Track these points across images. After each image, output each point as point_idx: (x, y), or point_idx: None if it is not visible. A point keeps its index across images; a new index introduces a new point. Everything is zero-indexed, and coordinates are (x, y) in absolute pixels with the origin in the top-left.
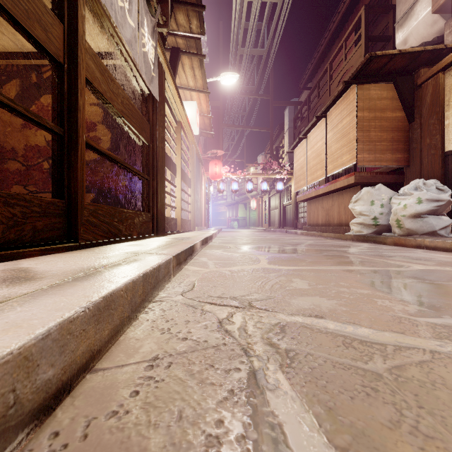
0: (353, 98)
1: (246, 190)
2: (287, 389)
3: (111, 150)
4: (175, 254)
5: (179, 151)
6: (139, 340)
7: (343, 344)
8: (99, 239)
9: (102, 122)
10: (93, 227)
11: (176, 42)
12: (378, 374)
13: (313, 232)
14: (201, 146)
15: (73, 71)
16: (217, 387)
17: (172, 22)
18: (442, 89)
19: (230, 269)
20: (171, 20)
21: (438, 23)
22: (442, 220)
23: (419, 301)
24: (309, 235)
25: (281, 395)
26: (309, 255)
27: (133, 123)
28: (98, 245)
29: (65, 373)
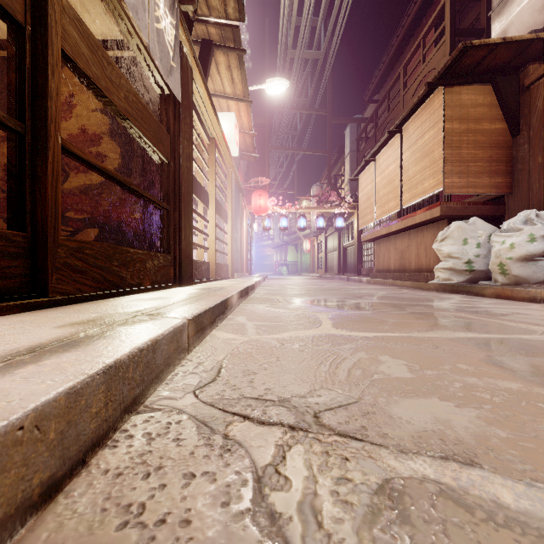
0: (439, 105)
1: (298, 227)
2: None
3: (120, 171)
4: (193, 316)
5: (212, 176)
6: None
7: None
8: (87, 291)
9: (108, 134)
10: (76, 273)
11: (208, 32)
12: None
13: (384, 279)
14: (242, 173)
15: (39, 37)
16: None
17: (202, 3)
18: None
19: (279, 337)
20: (200, 0)
21: None
22: None
23: None
24: (378, 284)
25: None
26: (388, 312)
27: (144, 129)
28: (83, 300)
29: None
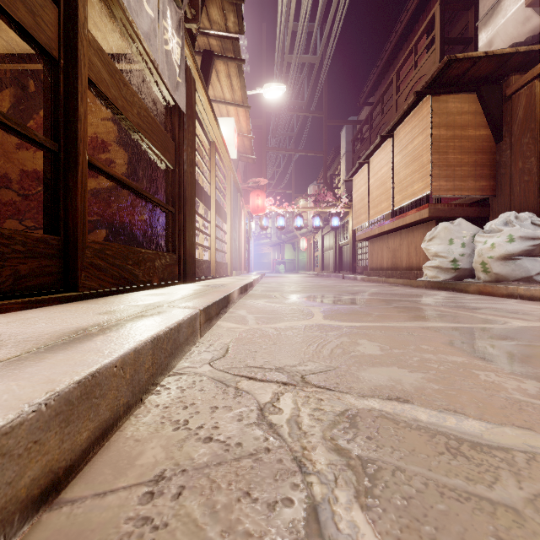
0: (427, 112)
1: (295, 226)
2: None
3: (128, 176)
4: (203, 307)
5: (212, 178)
6: (139, 442)
7: (447, 449)
8: (108, 286)
9: (117, 141)
10: (99, 271)
11: (209, 44)
12: (518, 512)
13: (377, 277)
14: (240, 173)
15: (71, 69)
16: None
17: (204, 18)
18: (538, 100)
19: (275, 326)
20: (202, 15)
21: (532, 20)
22: (539, 263)
23: (537, 375)
24: (372, 281)
25: None
26: (375, 307)
27: (153, 140)
28: (105, 295)
29: None
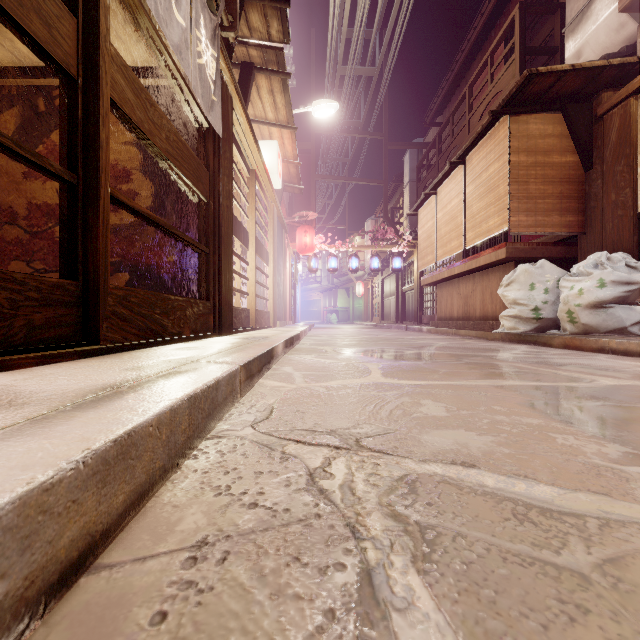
0: (504, 135)
1: (349, 269)
2: (427, 608)
3: (154, 210)
4: (244, 363)
5: (252, 212)
6: (178, 508)
7: (514, 515)
8: (132, 339)
9: (141, 169)
10: (123, 321)
11: (249, 55)
12: (583, 576)
13: (446, 328)
14: (285, 206)
15: (91, 89)
16: (306, 603)
17: (242, 24)
18: (634, 121)
19: (327, 385)
20: (240, 21)
21: (627, 27)
22: (635, 312)
23: (621, 438)
24: (440, 333)
25: (418, 622)
26: (443, 363)
27: (184, 169)
28: (130, 349)
29: (33, 585)
